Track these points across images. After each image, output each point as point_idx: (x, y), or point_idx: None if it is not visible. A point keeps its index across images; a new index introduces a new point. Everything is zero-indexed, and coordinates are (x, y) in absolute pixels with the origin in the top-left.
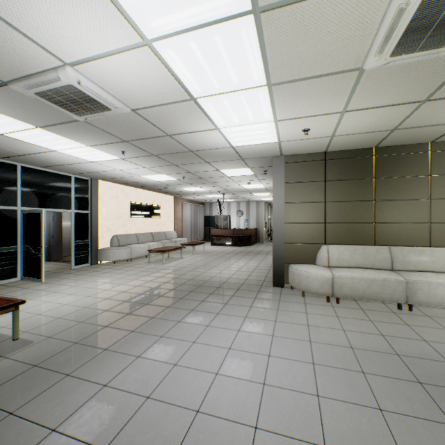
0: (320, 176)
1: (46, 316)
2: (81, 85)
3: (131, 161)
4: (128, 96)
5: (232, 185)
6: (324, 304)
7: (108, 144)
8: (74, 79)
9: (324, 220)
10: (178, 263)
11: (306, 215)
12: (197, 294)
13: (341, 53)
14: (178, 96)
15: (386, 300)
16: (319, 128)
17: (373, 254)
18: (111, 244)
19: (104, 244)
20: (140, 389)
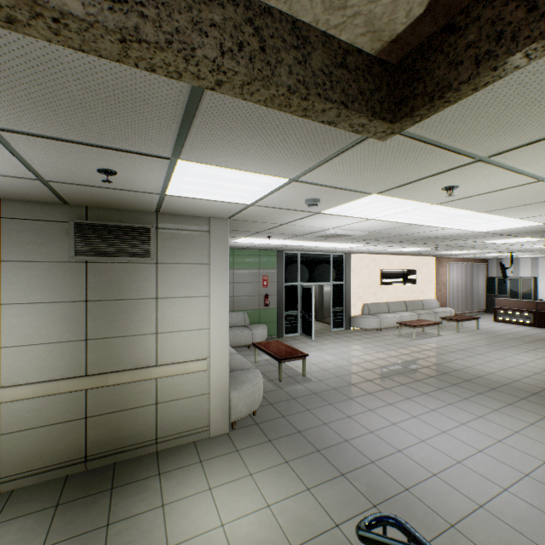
0: None
1: (317, 366)
2: (336, 233)
3: (376, 245)
4: (365, 229)
5: (517, 247)
6: None
7: (355, 242)
8: (333, 232)
9: None
10: (431, 341)
11: None
12: (436, 380)
13: (538, 197)
14: (400, 225)
15: None
16: None
17: None
18: (362, 312)
19: (356, 311)
20: (367, 426)
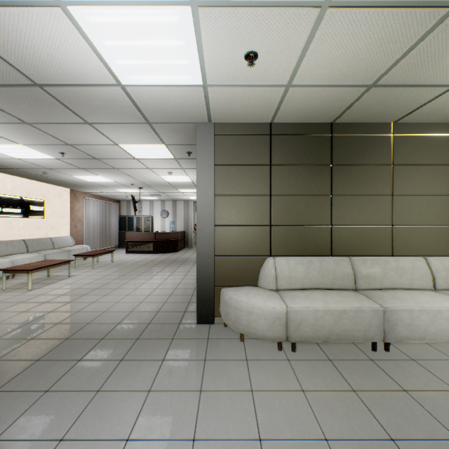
0: (265, 158)
1: None
2: None
3: None
4: None
5: (148, 176)
6: (275, 356)
7: None
8: None
9: (269, 221)
10: (58, 286)
11: (246, 214)
12: (45, 368)
13: None
14: None
15: (359, 339)
16: (273, 58)
17: (332, 268)
18: None
19: None
20: None
